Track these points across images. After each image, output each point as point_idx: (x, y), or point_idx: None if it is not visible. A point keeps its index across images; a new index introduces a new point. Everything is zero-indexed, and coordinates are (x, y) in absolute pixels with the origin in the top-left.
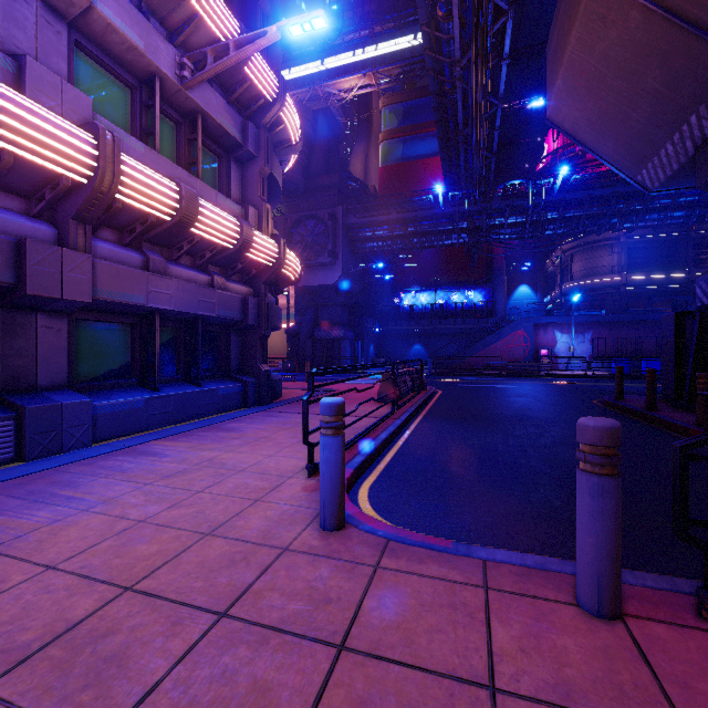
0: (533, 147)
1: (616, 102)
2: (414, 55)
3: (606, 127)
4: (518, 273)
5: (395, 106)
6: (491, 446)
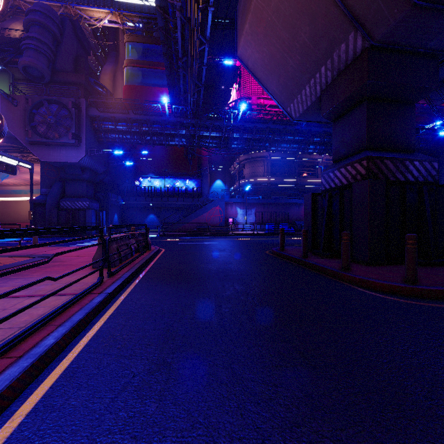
0: (225, 93)
1: (281, 49)
2: (150, 12)
3: (274, 69)
4: (215, 172)
5: (136, 44)
6: (206, 322)
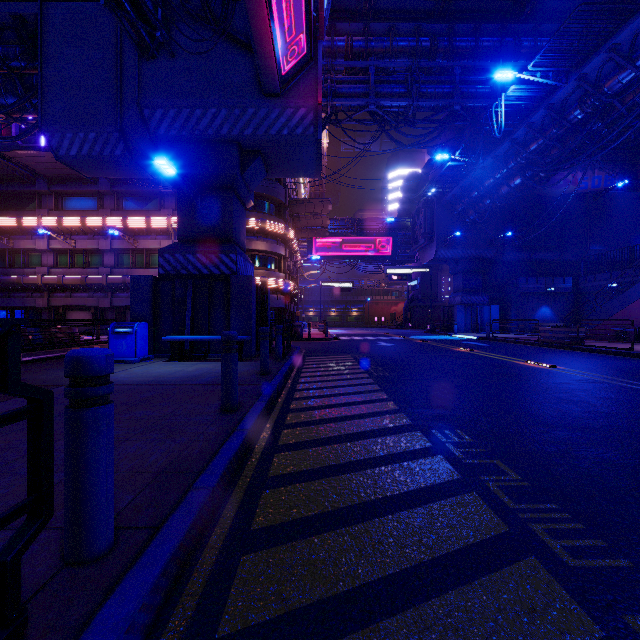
0: None
1: None
2: None
3: None
4: None
5: None
6: None
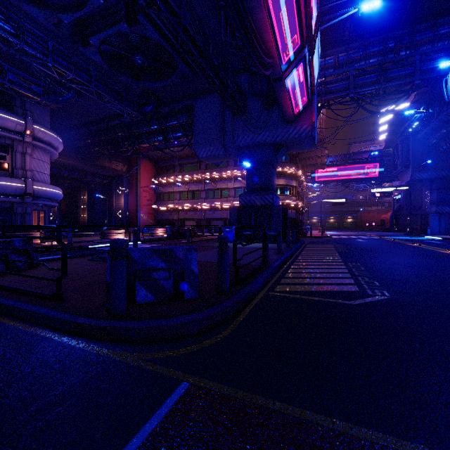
0: None
1: None
2: None
3: None
4: None
5: None
6: None
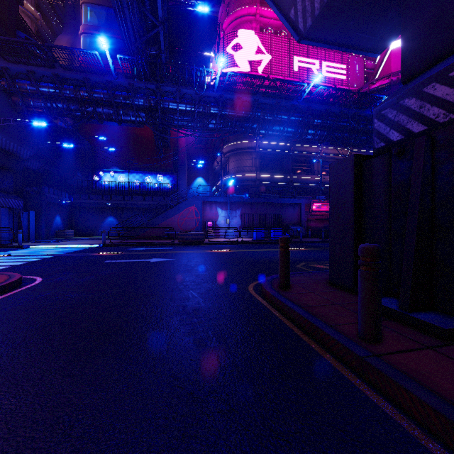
0: (202, 61)
1: None
2: None
3: None
4: (196, 169)
5: (96, 7)
6: None
